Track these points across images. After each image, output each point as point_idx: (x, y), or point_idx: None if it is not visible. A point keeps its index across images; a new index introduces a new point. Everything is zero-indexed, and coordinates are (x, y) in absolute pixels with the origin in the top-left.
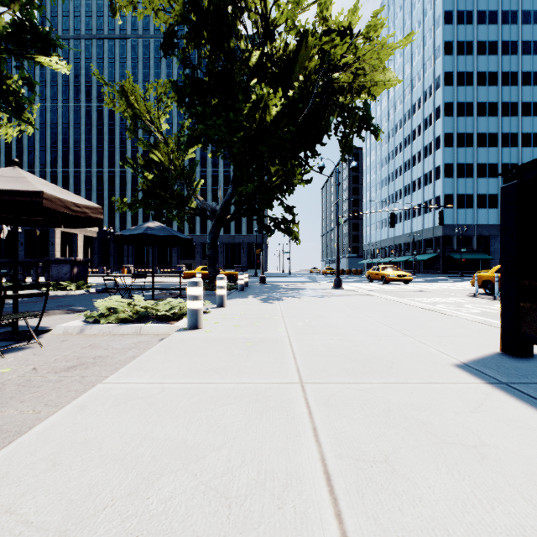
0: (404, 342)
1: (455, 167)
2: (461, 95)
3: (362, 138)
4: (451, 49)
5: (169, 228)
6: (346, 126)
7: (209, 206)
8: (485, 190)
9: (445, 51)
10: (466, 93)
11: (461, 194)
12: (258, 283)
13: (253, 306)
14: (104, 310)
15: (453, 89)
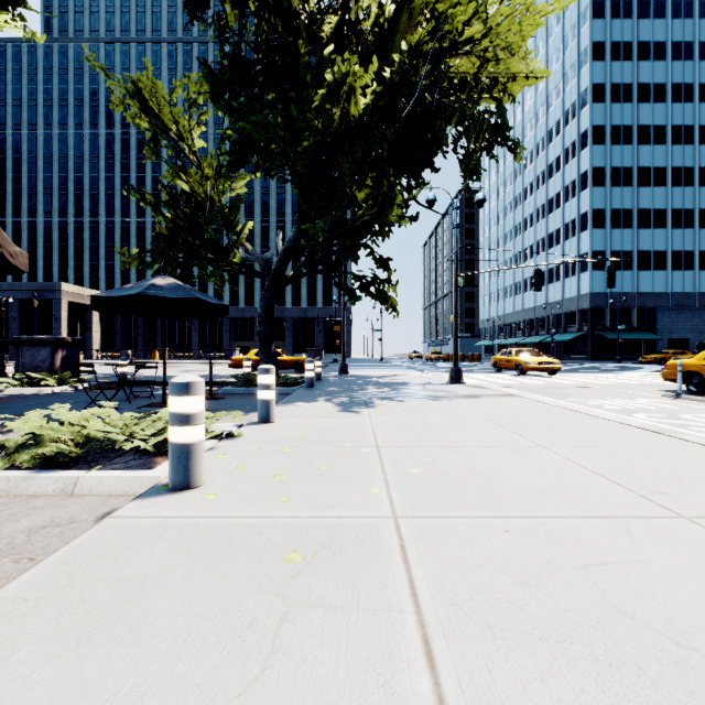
0: (703, 550)
1: (607, 214)
2: (615, 115)
3: (493, 156)
4: (603, 52)
5: (191, 288)
6: (469, 138)
7: (261, 258)
8: (649, 245)
9: (594, 55)
10: (624, 113)
11: (615, 250)
12: (337, 373)
13: (324, 420)
14: (31, 435)
15: (605, 107)
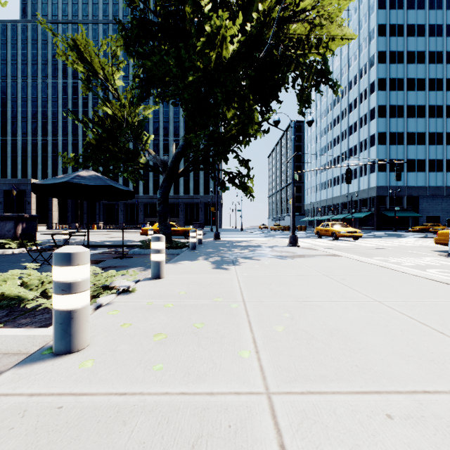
0: None
1: (387, 135)
2: (393, 71)
3: (318, 91)
4: (384, 31)
5: (107, 178)
6: (302, 79)
7: (160, 160)
8: (414, 155)
9: (379, 33)
10: (398, 70)
11: (393, 159)
12: (212, 239)
13: (201, 276)
14: None
15: (386, 66)
